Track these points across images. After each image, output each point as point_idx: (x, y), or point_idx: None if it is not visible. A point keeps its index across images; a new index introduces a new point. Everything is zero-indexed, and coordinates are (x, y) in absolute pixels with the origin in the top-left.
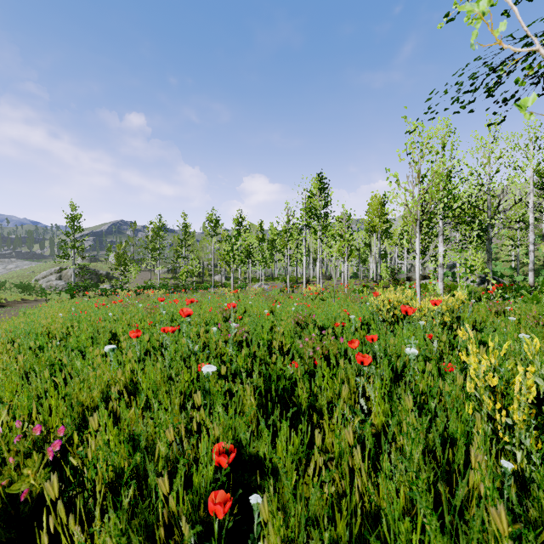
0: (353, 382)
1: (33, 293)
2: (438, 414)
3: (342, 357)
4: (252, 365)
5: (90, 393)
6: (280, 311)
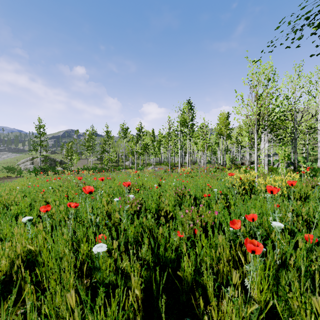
0: (228, 251)
1: (15, 172)
2: None
3: (216, 227)
4: (142, 234)
5: None
6: (165, 184)
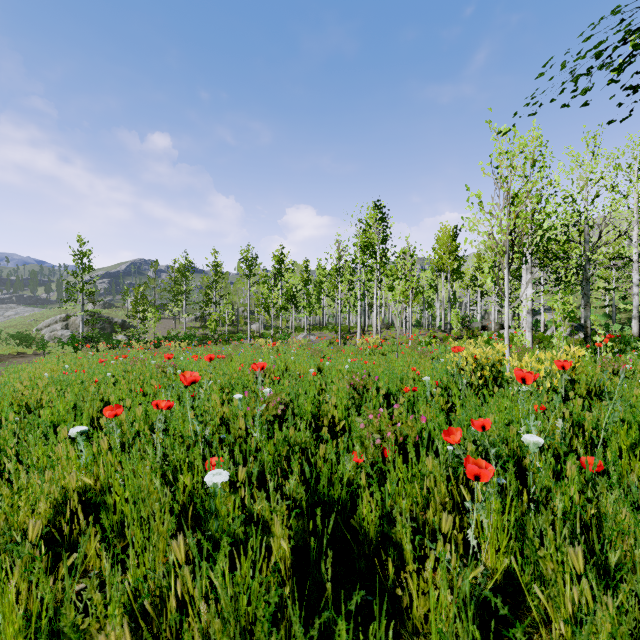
0: (444, 487)
1: (33, 345)
2: (638, 589)
3: (424, 446)
4: (289, 458)
5: (35, 506)
6: (330, 369)
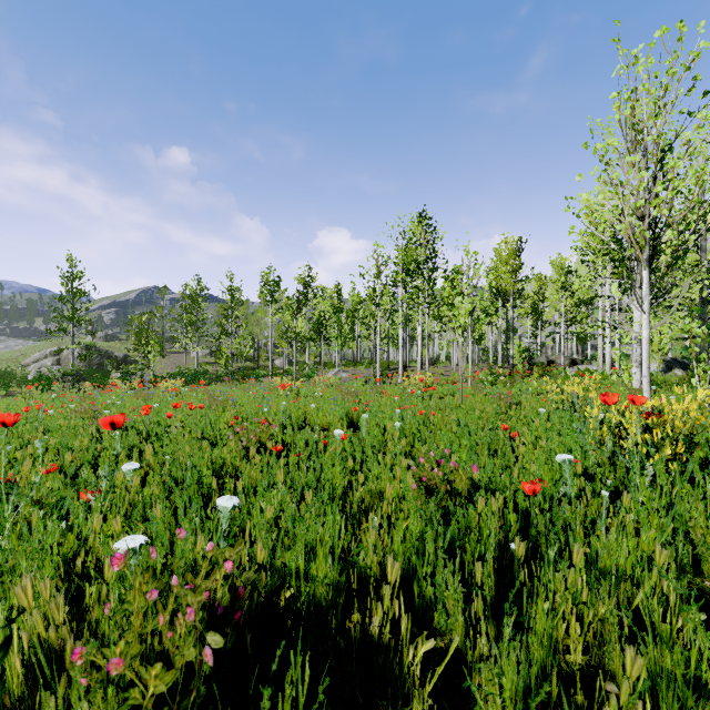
0: None
1: (14, 384)
2: None
3: None
4: None
5: None
6: (369, 423)
